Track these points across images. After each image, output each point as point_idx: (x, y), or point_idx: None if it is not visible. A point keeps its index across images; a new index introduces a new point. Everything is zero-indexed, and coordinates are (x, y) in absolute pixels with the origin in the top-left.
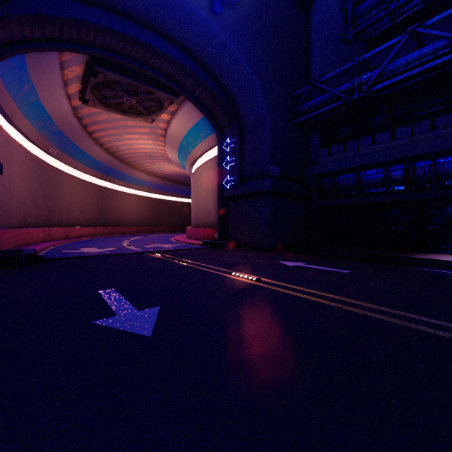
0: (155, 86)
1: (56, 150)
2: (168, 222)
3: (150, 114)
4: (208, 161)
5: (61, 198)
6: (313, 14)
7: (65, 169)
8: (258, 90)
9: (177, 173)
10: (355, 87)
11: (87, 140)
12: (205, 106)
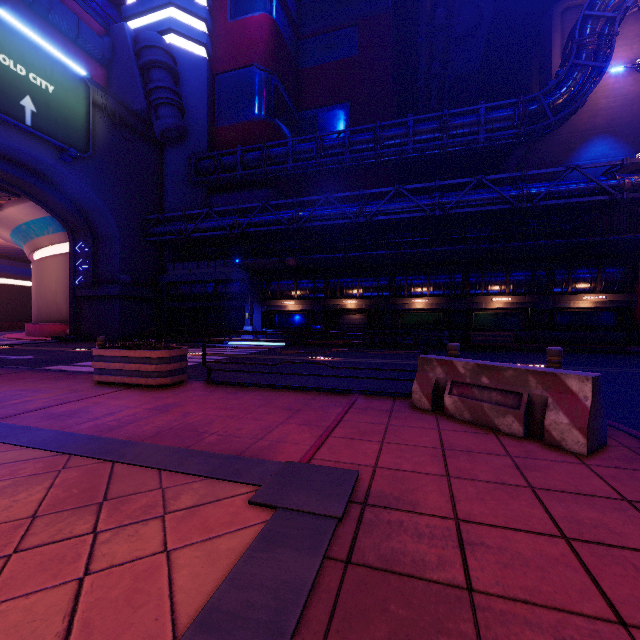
0: None
1: None
2: None
3: None
4: (59, 255)
5: None
6: (166, 153)
7: None
8: (109, 215)
9: (2, 245)
10: (183, 230)
11: None
12: (54, 210)
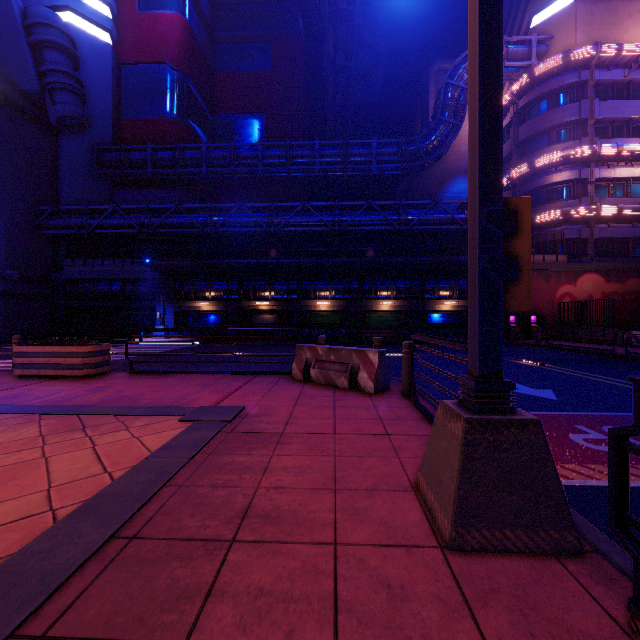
0: None
1: None
2: None
3: None
4: None
5: None
6: (62, 140)
7: None
8: None
9: None
10: (85, 225)
11: None
12: None
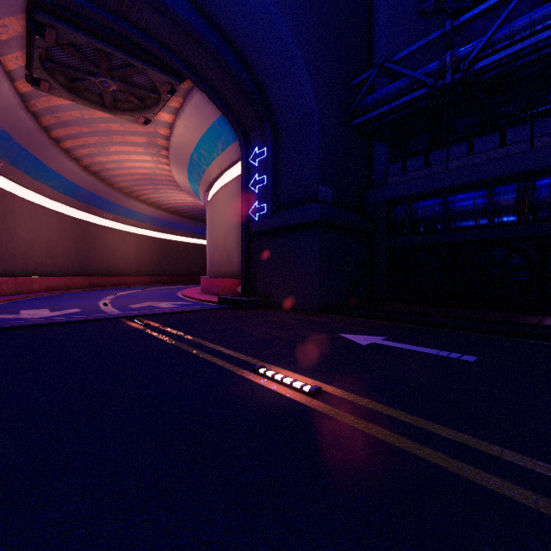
0: (143, 60)
1: (2, 162)
2: (179, 270)
3: (142, 110)
4: (229, 183)
5: (13, 235)
6: None
7: (21, 193)
8: (302, 68)
9: (191, 205)
10: (447, 65)
11: (53, 150)
12: (222, 98)
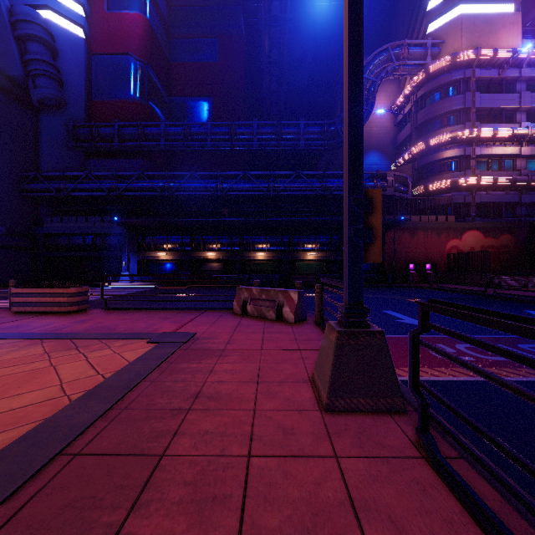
0: None
1: None
2: None
3: None
4: None
5: None
6: (42, 117)
7: None
8: None
9: None
10: (62, 189)
11: None
12: None
